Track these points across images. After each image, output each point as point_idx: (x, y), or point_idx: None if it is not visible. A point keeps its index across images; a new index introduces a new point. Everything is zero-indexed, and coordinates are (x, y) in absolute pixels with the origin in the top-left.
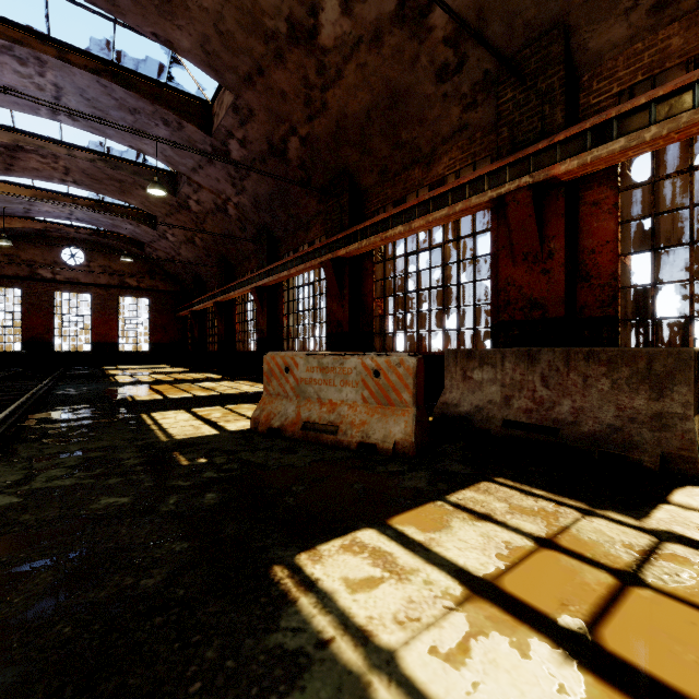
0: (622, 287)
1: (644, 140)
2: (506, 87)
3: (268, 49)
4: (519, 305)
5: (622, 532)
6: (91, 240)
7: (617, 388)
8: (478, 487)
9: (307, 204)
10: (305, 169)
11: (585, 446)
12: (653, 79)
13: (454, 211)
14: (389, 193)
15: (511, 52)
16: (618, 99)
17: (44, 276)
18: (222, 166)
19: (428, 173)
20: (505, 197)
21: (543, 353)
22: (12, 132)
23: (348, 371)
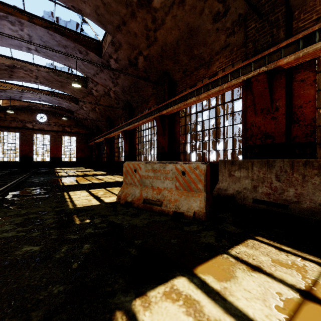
0: (318, 126)
1: None
2: (251, 22)
3: (127, 11)
4: (258, 136)
5: None
6: (49, 110)
7: None
8: (247, 243)
9: (147, 90)
10: (146, 72)
11: (305, 216)
12: None
13: (223, 88)
14: (188, 82)
15: (254, 3)
16: (316, 22)
17: (28, 127)
18: (107, 73)
19: (208, 70)
20: (251, 79)
21: (277, 162)
22: (11, 59)
23: (168, 172)
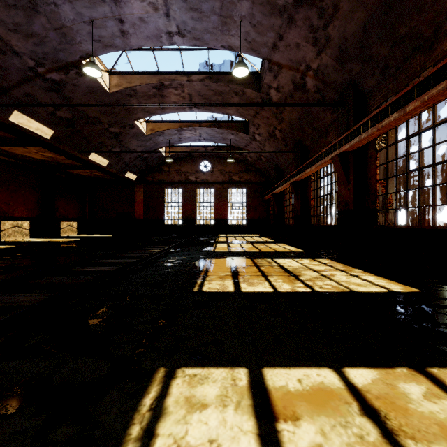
0: None
1: None
2: None
3: None
4: None
5: None
6: (213, 154)
7: None
8: None
9: None
10: None
11: None
12: None
13: None
14: None
15: None
16: None
17: (191, 180)
18: (303, 20)
19: None
20: None
21: None
22: (158, 75)
23: None
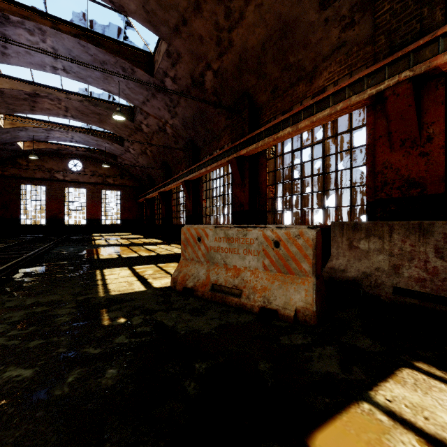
0: None
1: None
2: (383, 1)
3: (189, 3)
4: (396, 184)
5: None
6: (85, 155)
7: None
8: (403, 378)
9: (218, 121)
10: (217, 95)
11: None
12: None
13: (336, 110)
14: (279, 106)
15: None
16: None
17: (58, 178)
18: (161, 98)
19: (310, 86)
20: (384, 92)
21: (437, 225)
22: (32, 85)
23: (251, 242)
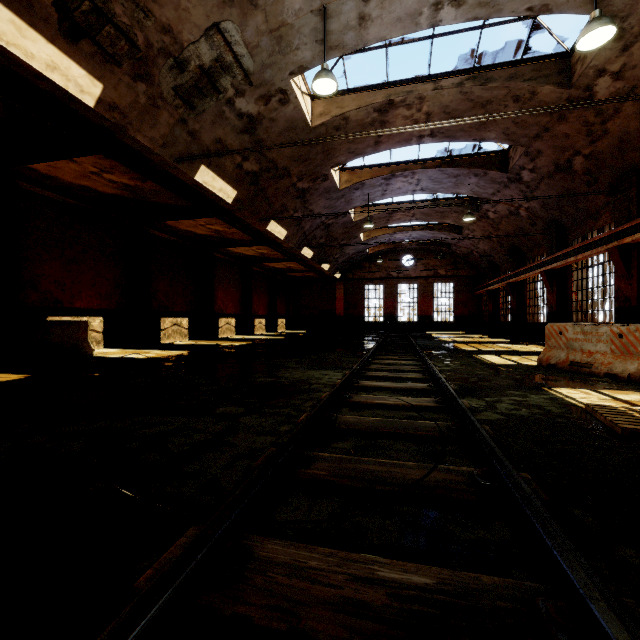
0: None
1: None
2: None
3: (551, 118)
4: None
5: None
6: (417, 248)
7: None
8: None
9: (594, 199)
10: (590, 175)
11: None
12: None
13: None
14: None
15: None
16: None
17: (393, 276)
18: (515, 187)
19: None
20: None
21: None
22: (391, 205)
23: (601, 334)
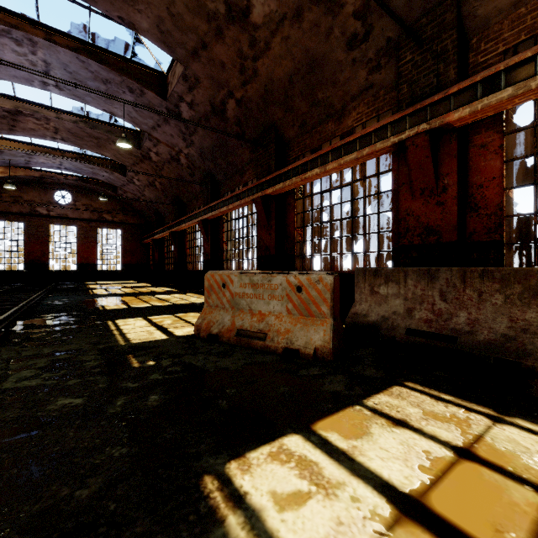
0: (506, 216)
1: (530, 88)
2: (405, 51)
3: (210, 27)
4: (417, 232)
5: (535, 442)
6: (76, 185)
7: (510, 302)
8: (391, 391)
9: (242, 154)
10: (240, 125)
11: (482, 352)
12: (535, 38)
13: (362, 155)
14: (307, 143)
15: (410, 22)
16: (503, 57)
17: (41, 213)
18: (175, 124)
19: (339, 125)
20: (405, 141)
21: (441, 272)
22: (14, 100)
23: (275, 287)
